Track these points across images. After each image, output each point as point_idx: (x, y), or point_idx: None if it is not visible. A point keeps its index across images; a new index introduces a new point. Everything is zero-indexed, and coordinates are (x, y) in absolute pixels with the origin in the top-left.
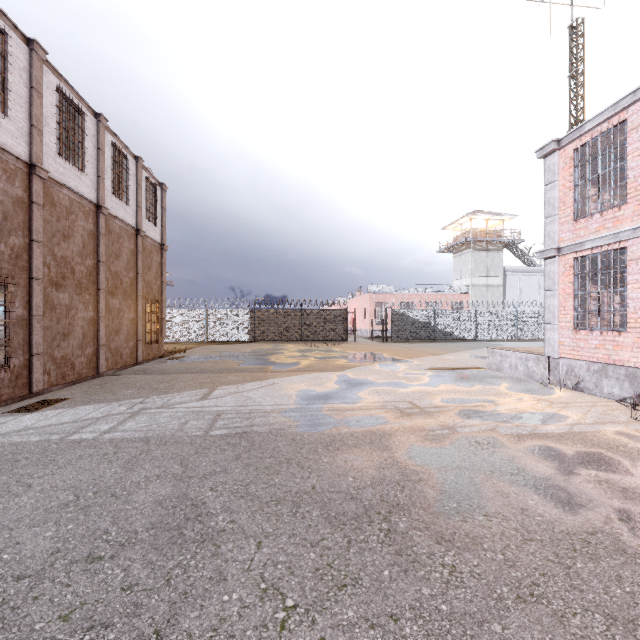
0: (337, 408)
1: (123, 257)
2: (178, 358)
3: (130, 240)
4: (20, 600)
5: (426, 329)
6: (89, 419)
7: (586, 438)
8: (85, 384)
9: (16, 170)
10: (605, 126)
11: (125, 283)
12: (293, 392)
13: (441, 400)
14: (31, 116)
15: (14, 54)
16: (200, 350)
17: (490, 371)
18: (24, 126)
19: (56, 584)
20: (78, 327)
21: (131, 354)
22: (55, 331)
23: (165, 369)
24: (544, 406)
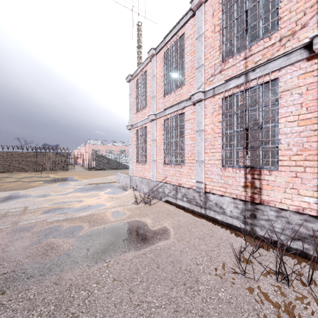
0: None
1: None
2: None
3: None
4: None
5: (115, 163)
6: None
7: (91, 217)
8: None
9: None
10: (142, 72)
11: None
12: None
13: (51, 203)
14: None
15: None
16: None
17: (115, 183)
18: None
19: None
20: None
21: None
22: None
23: None
24: (105, 200)
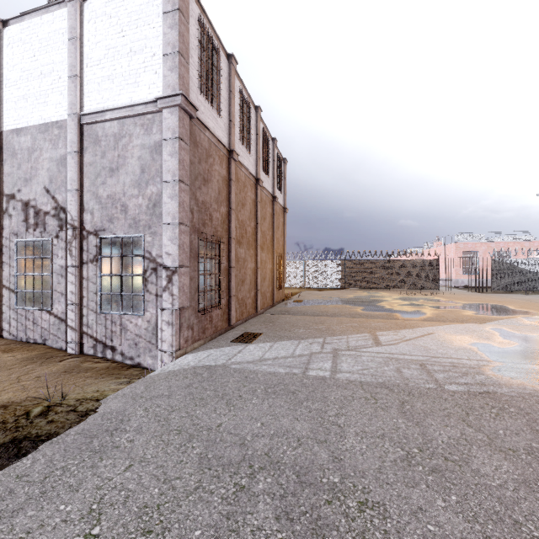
0: None
1: (266, 219)
2: (300, 301)
3: (270, 206)
4: None
5: (538, 279)
6: (302, 355)
7: None
8: (257, 321)
9: (223, 156)
10: None
11: (267, 240)
12: (469, 345)
13: None
14: (229, 114)
15: (222, 68)
16: (308, 295)
17: None
18: (226, 122)
19: None
20: (248, 275)
21: (270, 297)
22: (238, 278)
23: (302, 311)
24: None
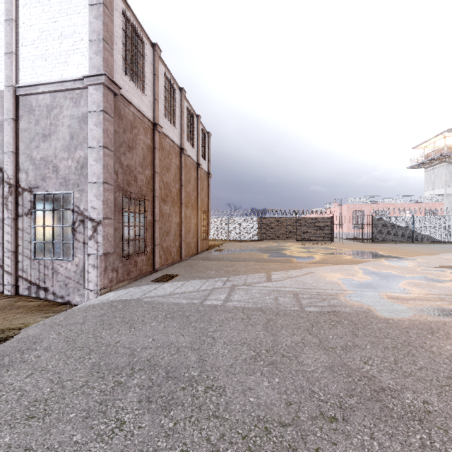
0: (395, 297)
1: (191, 182)
2: (221, 250)
3: (194, 171)
4: (304, 450)
5: (405, 232)
6: (205, 290)
7: None
8: (179, 265)
9: (148, 128)
10: None
11: (192, 199)
12: (336, 280)
13: None
14: (154, 93)
15: (147, 54)
16: (229, 245)
17: None
18: (151, 100)
19: (321, 439)
20: (172, 228)
21: (195, 247)
22: (163, 230)
23: (219, 257)
24: None
